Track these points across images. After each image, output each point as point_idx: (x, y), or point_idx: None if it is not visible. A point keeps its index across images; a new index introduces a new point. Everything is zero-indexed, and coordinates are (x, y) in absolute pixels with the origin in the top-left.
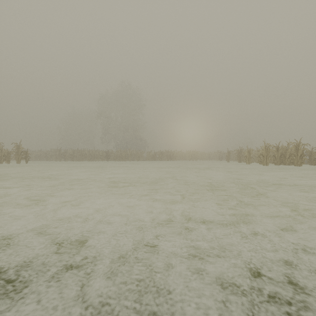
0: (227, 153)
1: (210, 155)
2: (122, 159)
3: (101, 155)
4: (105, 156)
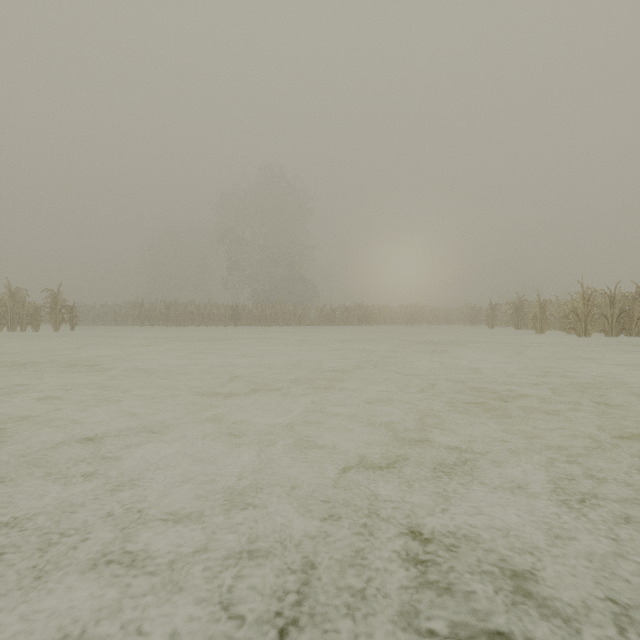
0: (490, 309)
1: (449, 314)
2: (265, 323)
3: (223, 314)
4: (231, 317)
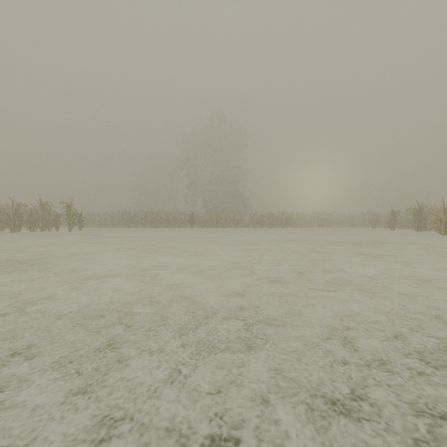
0: (391, 214)
1: (353, 218)
2: (212, 225)
3: (183, 219)
4: (188, 221)
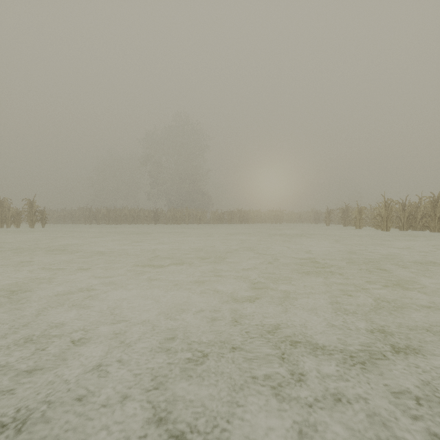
0: (327, 213)
1: (300, 216)
2: (176, 222)
3: (147, 216)
4: (152, 218)
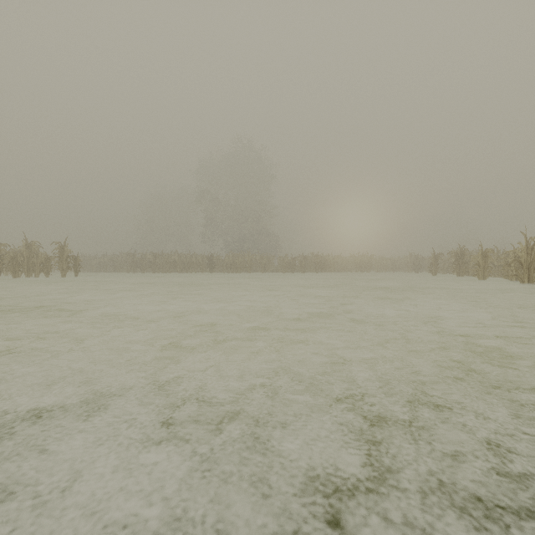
0: (433, 258)
1: (394, 262)
2: (235, 270)
3: (200, 262)
4: (207, 265)
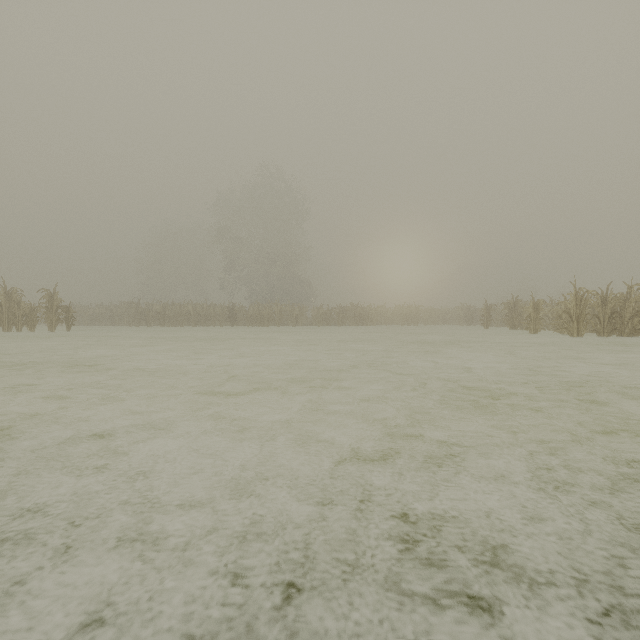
0: (485, 309)
1: (445, 314)
2: (261, 323)
3: (219, 314)
4: (227, 317)
